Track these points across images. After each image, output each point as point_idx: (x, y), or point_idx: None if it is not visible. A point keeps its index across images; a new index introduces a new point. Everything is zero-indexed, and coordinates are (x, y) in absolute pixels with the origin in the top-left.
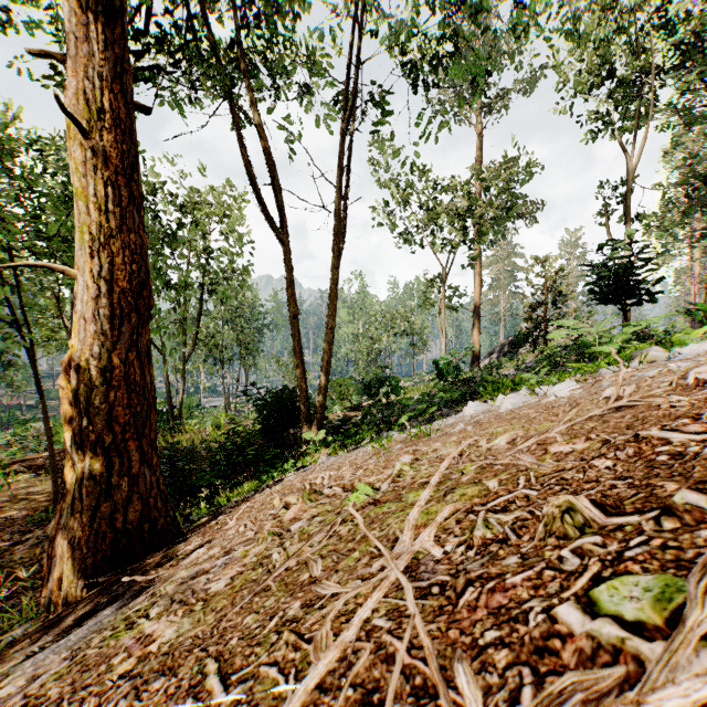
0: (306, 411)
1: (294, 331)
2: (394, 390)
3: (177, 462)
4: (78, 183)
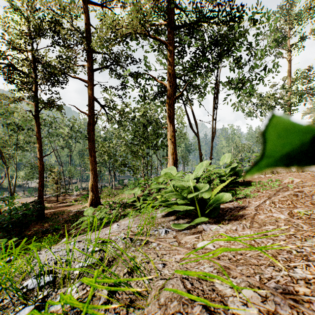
0: None
1: (200, 160)
2: None
3: None
4: (170, 146)
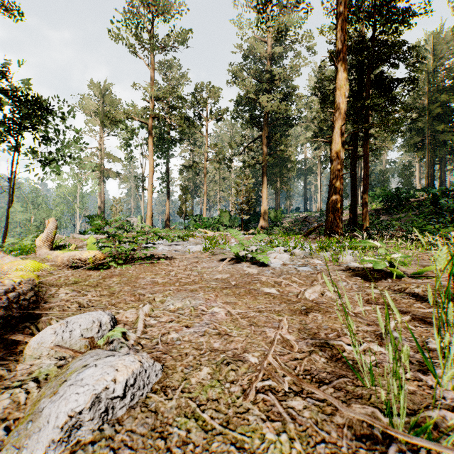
0: None
1: None
2: None
3: None
4: None
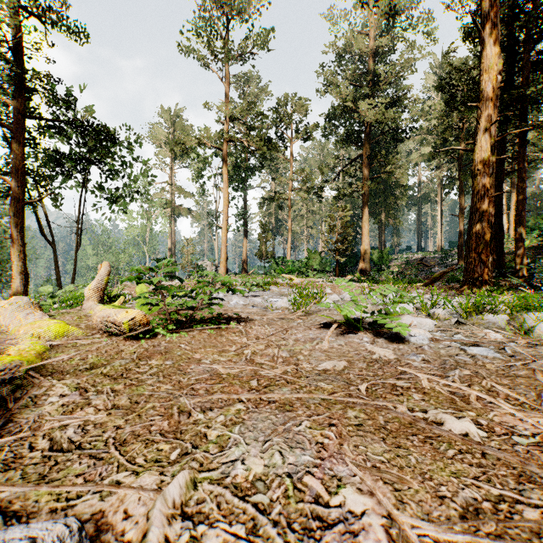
0: None
1: (58, 279)
2: None
3: None
4: (18, 263)
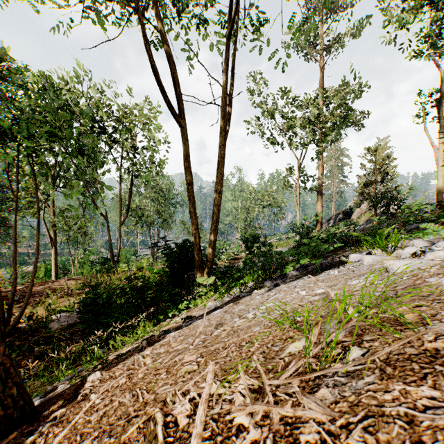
0: (199, 259)
1: (189, 196)
2: (264, 244)
3: (99, 298)
4: None
